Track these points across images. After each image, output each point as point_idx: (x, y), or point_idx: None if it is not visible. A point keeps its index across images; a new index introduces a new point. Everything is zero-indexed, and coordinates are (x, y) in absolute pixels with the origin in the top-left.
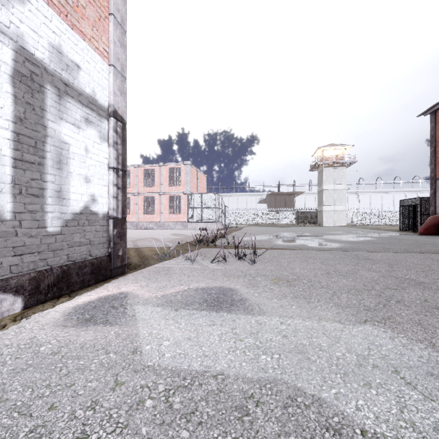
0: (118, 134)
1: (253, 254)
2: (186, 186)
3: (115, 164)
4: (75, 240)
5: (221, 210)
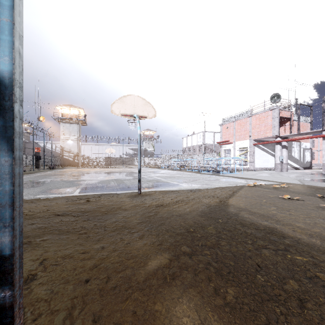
0: (311, 151)
1: None
2: None
3: (310, 155)
4: (306, 164)
5: None
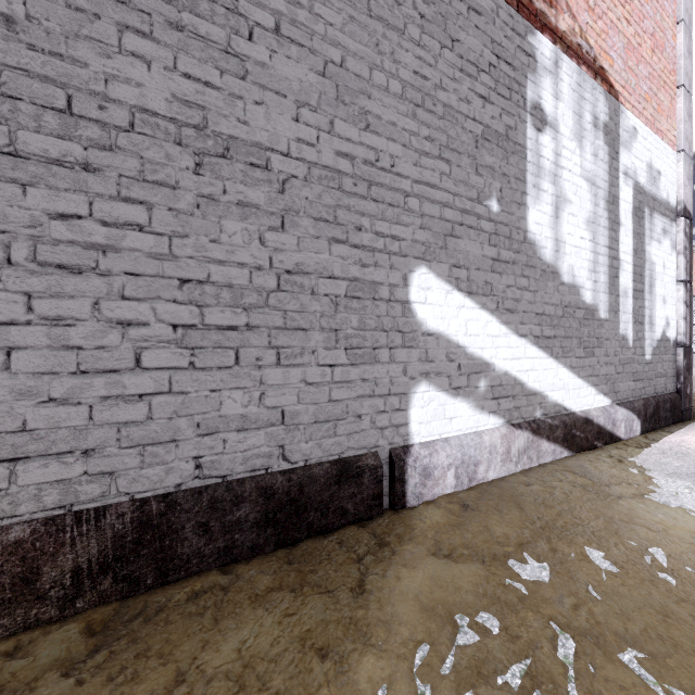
0: (686, 235)
1: None
2: None
3: (684, 275)
4: (657, 370)
5: None
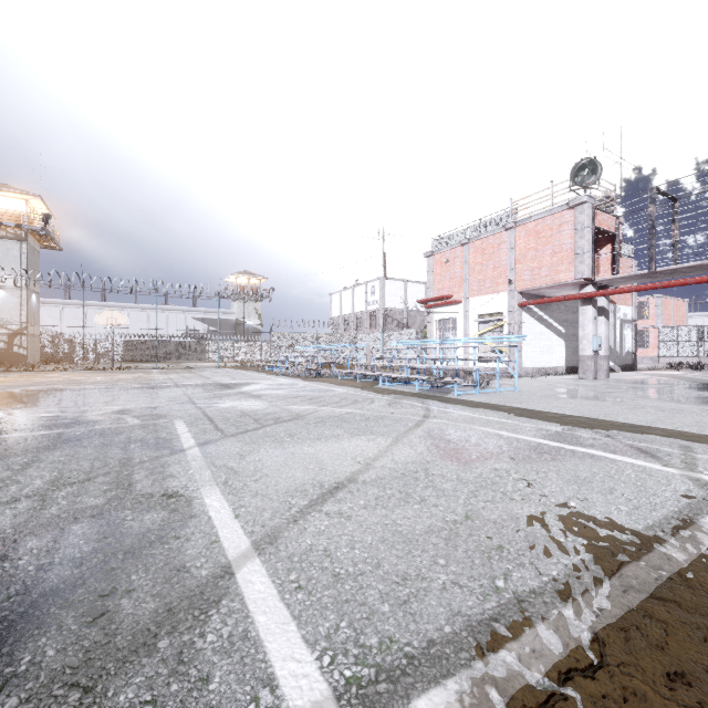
0: (634, 326)
1: (701, 369)
2: (656, 320)
3: (634, 336)
4: (626, 359)
5: (707, 343)
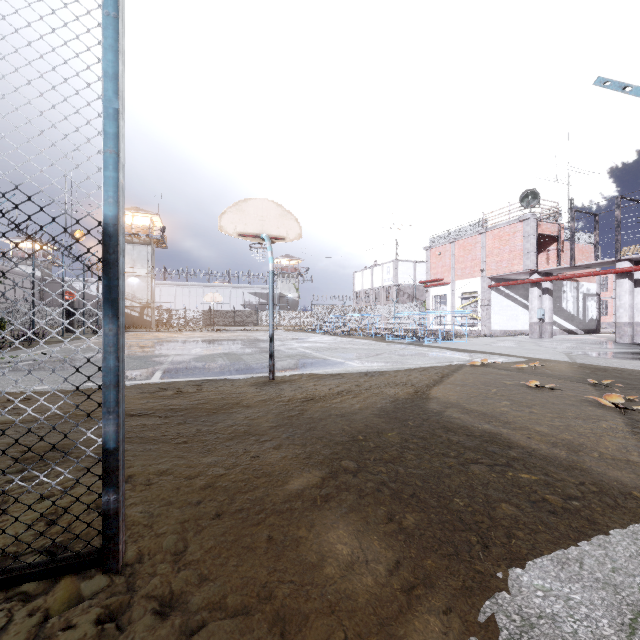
0: (598, 299)
1: None
2: None
3: (597, 307)
4: (589, 324)
5: None
